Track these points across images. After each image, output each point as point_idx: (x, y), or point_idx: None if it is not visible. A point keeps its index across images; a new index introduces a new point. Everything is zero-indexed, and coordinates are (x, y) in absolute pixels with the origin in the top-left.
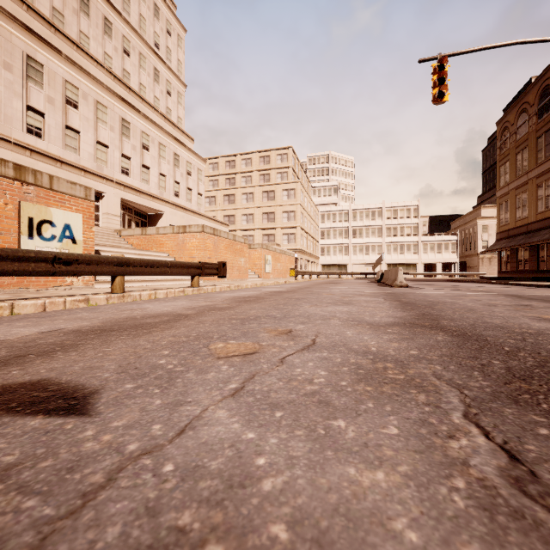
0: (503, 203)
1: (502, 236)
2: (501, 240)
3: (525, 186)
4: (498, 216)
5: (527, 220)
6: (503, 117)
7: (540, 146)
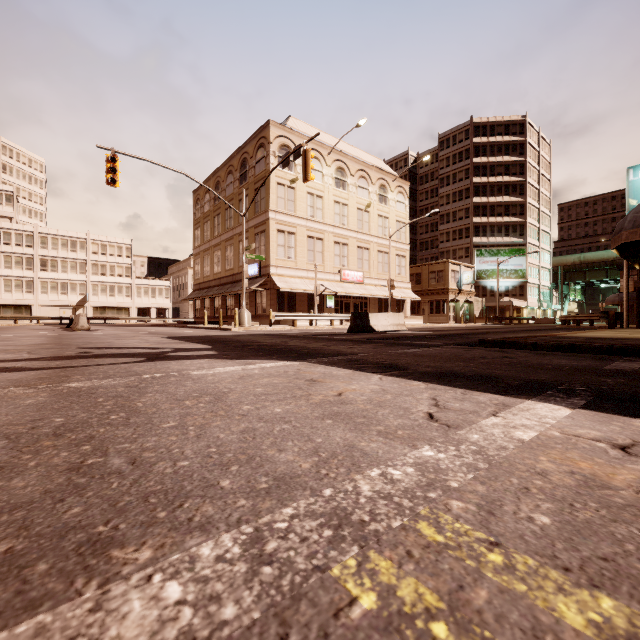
0: (197, 260)
1: (196, 288)
2: (196, 291)
3: (209, 251)
4: (195, 271)
5: (209, 278)
6: (197, 189)
7: (216, 224)
